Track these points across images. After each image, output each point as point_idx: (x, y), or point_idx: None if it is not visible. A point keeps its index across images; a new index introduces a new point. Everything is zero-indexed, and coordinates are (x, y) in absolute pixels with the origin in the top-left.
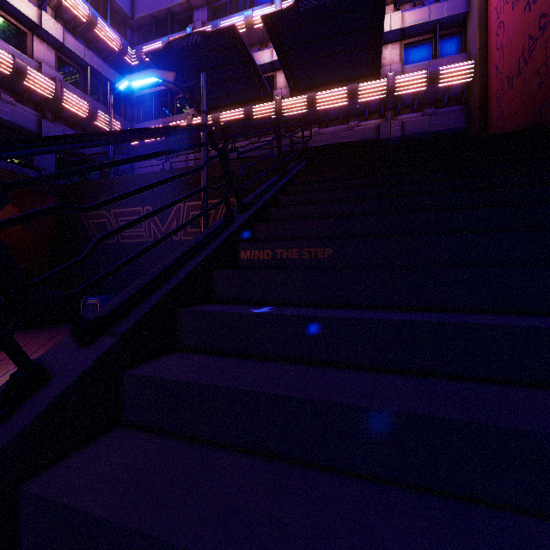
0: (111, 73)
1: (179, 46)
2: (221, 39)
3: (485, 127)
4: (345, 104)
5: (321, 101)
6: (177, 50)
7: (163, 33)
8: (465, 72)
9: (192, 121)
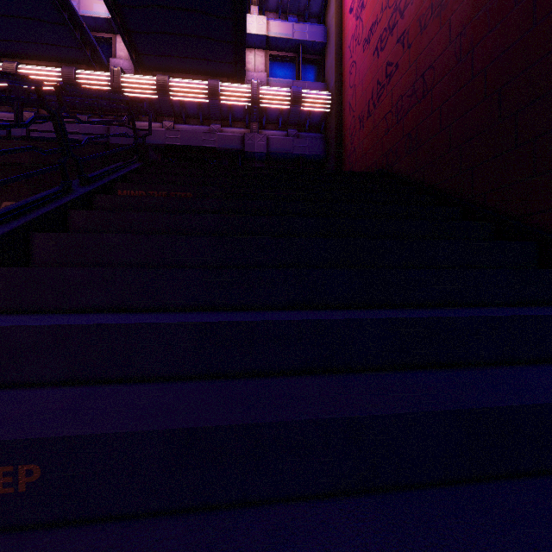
0: None
1: None
2: None
3: (340, 160)
4: (205, 101)
5: (176, 90)
6: None
7: None
8: (324, 102)
9: None
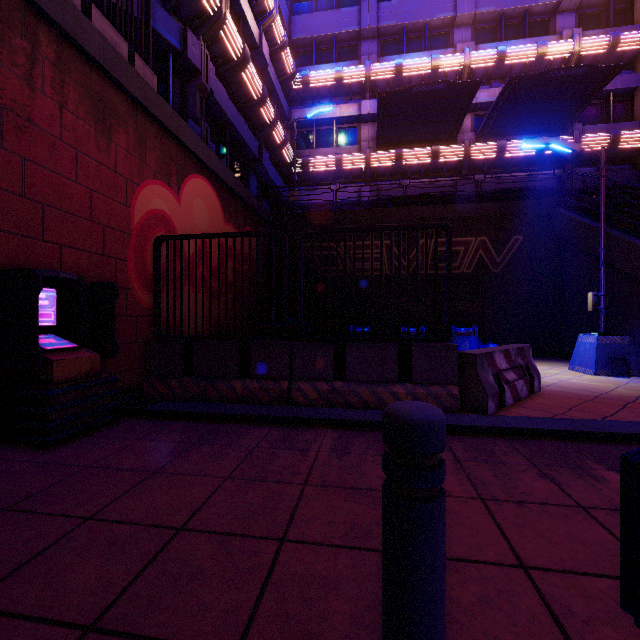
0: (282, 96)
1: (417, 90)
2: (460, 89)
3: None
4: (531, 154)
5: (511, 150)
6: (412, 93)
7: (320, 57)
8: None
9: (371, 155)
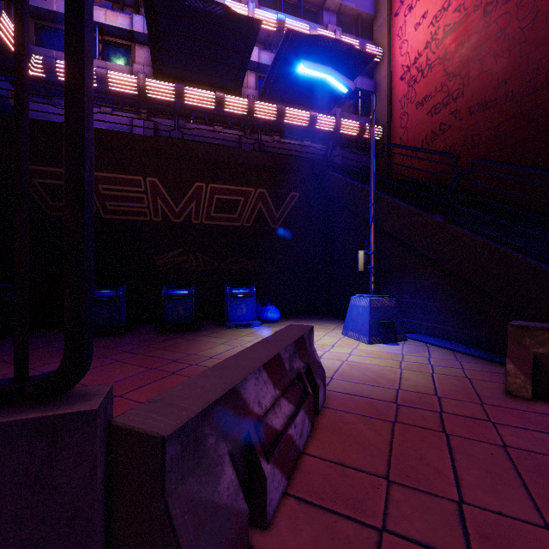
0: None
1: (192, 4)
2: (240, 24)
3: (390, 173)
4: (305, 125)
5: (289, 116)
6: (187, 6)
7: None
8: (378, 133)
9: (145, 81)
